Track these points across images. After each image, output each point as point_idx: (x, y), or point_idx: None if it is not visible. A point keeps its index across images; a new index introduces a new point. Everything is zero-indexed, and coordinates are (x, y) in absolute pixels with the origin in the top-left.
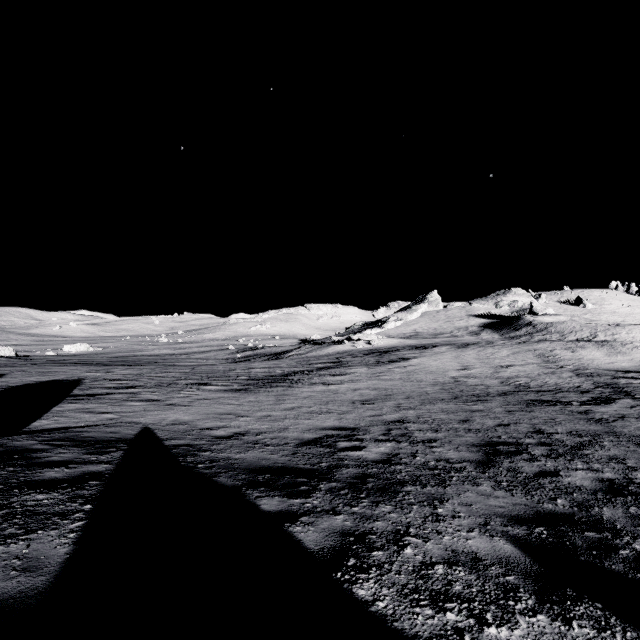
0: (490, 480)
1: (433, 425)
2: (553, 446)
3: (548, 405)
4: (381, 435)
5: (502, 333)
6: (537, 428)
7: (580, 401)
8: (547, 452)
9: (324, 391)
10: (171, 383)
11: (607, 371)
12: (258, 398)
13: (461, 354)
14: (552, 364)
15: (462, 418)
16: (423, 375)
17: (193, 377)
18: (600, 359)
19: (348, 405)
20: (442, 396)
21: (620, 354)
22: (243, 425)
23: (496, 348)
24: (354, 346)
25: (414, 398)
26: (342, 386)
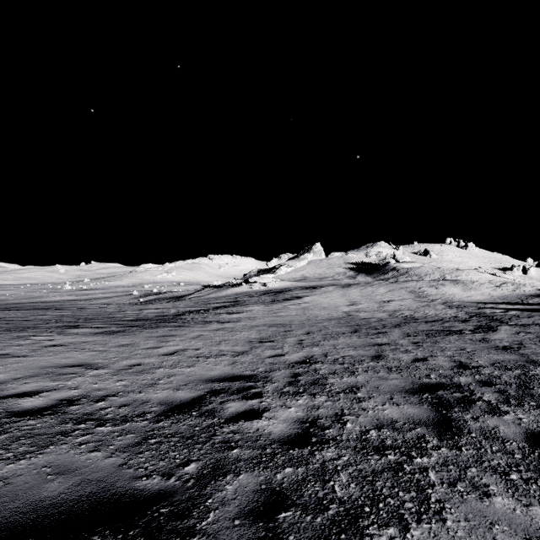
0: (487, 470)
1: (346, 365)
2: (497, 385)
3: (445, 335)
4: (287, 385)
5: (374, 276)
6: (457, 361)
7: (469, 329)
8: (500, 396)
9: (218, 329)
10: (29, 327)
11: (469, 303)
12: (134, 341)
13: (347, 292)
14: (424, 298)
15: (373, 353)
16: (317, 311)
17: (67, 319)
18: (459, 294)
19: (244, 344)
20: (342, 330)
21: (472, 289)
22: (86, 383)
23: (375, 287)
24: (251, 288)
25: (315, 333)
26: (238, 324)
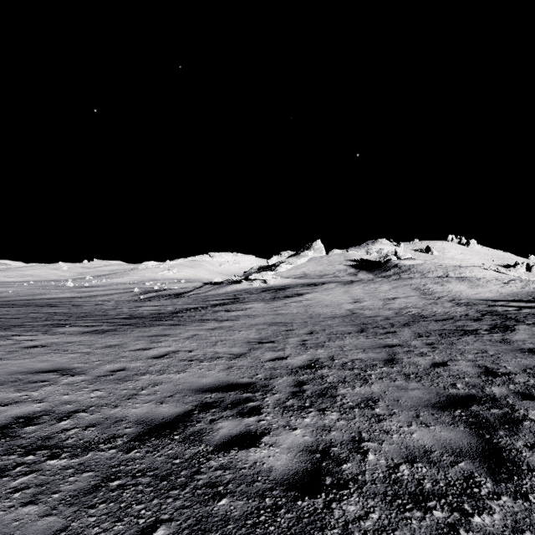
0: None
1: (356, 370)
2: None
3: (461, 335)
4: (290, 396)
5: (375, 273)
6: (482, 366)
7: (485, 329)
8: None
9: (215, 328)
10: (15, 325)
11: (478, 300)
12: (123, 341)
13: (349, 289)
14: (430, 296)
15: (385, 357)
16: (320, 308)
17: (58, 317)
18: (466, 291)
19: (242, 345)
20: (347, 329)
21: (479, 287)
22: (55, 394)
23: (377, 284)
24: (251, 285)
25: (318, 333)
26: (237, 322)
